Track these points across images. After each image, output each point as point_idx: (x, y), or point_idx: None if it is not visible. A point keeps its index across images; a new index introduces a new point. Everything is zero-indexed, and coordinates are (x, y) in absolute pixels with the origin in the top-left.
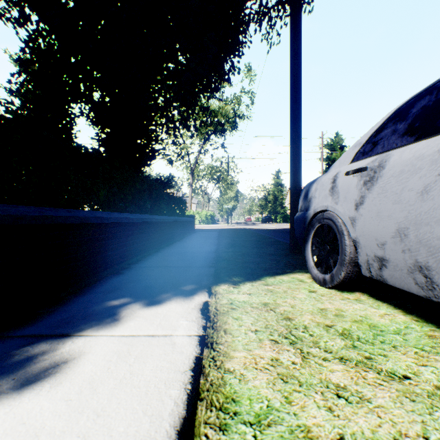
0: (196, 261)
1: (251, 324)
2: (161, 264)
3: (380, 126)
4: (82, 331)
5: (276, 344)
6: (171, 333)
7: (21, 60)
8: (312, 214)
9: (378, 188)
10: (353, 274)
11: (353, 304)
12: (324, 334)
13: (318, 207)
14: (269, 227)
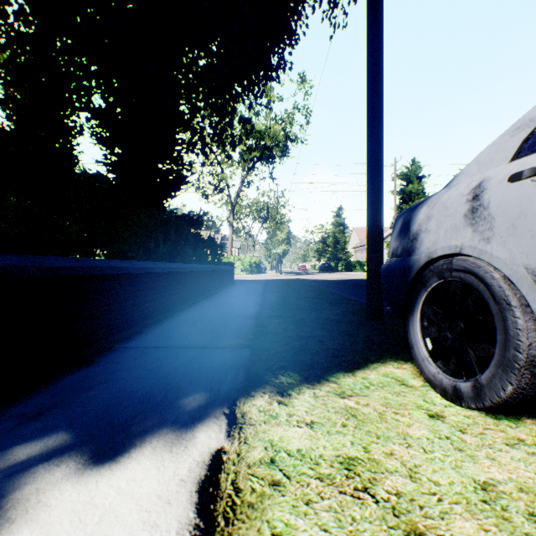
0: (223, 335)
1: None
2: (167, 341)
3: None
4: None
5: None
6: None
7: None
8: (423, 261)
9: None
10: (533, 390)
11: None
12: None
13: (438, 249)
14: (329, 277)
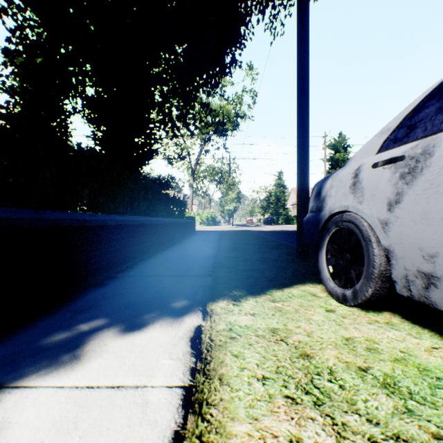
0: (192, 268)
1: (256, 365)
2: (153, 272)
3: (417, 106)
4: (23, 379)
5: (294, 405)
6: (145, 383)
7: (6, 50)
8: (327, 215)
9: (424, 182)
10: (383, 291)
11: (386, 331)
12: (359, 385)
13: (335, 208)
14: (272, 228)
